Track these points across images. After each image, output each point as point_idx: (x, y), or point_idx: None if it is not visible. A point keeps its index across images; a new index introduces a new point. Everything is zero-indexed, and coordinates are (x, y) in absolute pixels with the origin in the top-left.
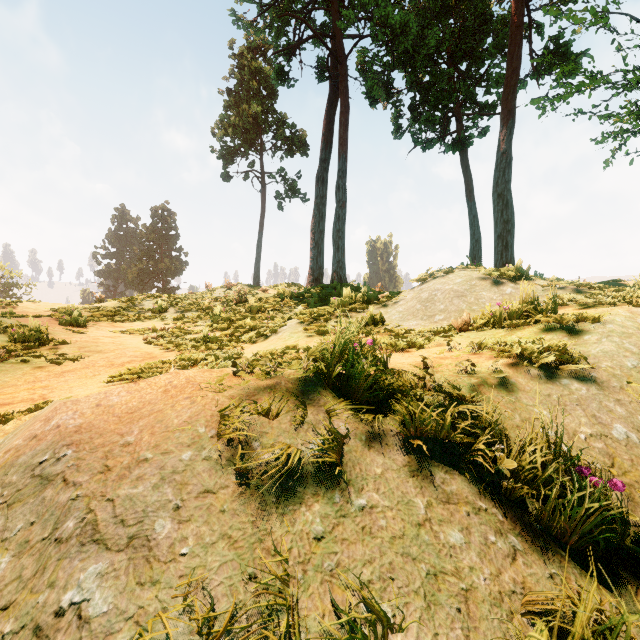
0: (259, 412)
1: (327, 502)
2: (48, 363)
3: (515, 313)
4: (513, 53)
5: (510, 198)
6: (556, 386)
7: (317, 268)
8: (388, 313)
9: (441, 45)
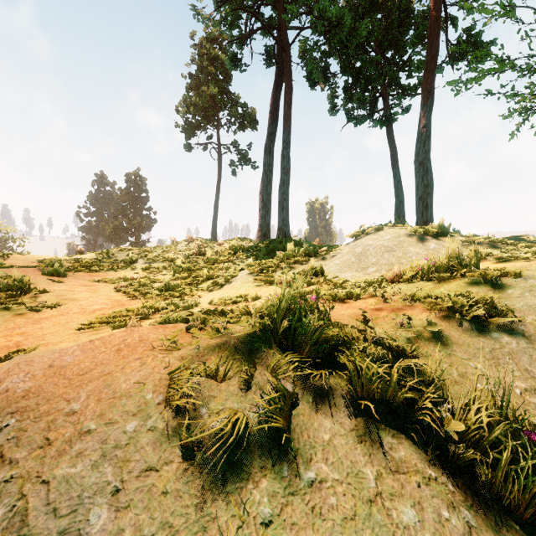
0: (208, 374)
1: (275, 477)
2: (28, 310)
3: (442, 268)
4: (432, 42)
5: (429, 166)
6: (487, 339)
7: (265, 225)
8: (327, 265)
9: (370, 36)
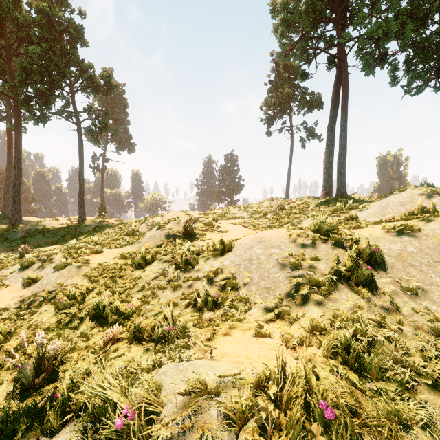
0: (297, 235)
1: (311, 249)
2: (219, 233)
3: (411, 213)
4: None
5: None
6: (398, 238)
7: (327, 186)
8: (361, 214)
9: (429, 15)
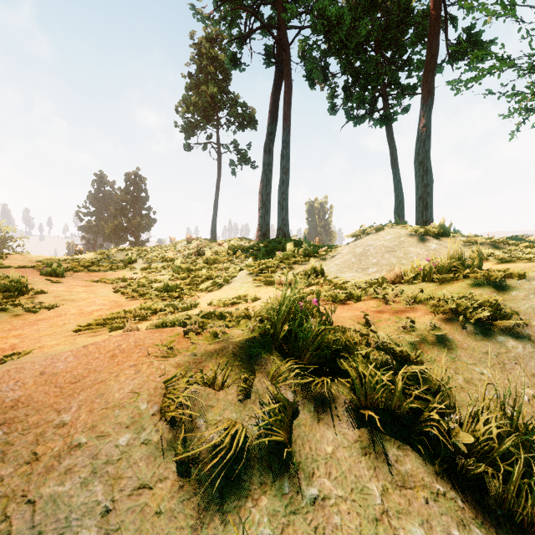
0: (205, 382)
1: (275, 494)
2: (25, 311)
3: (444, 269)
4: (432, 41)
5: (429, 165)
6: (493, 343)
7: (264, 225)
8: (327, 265)
9: (370, 35)
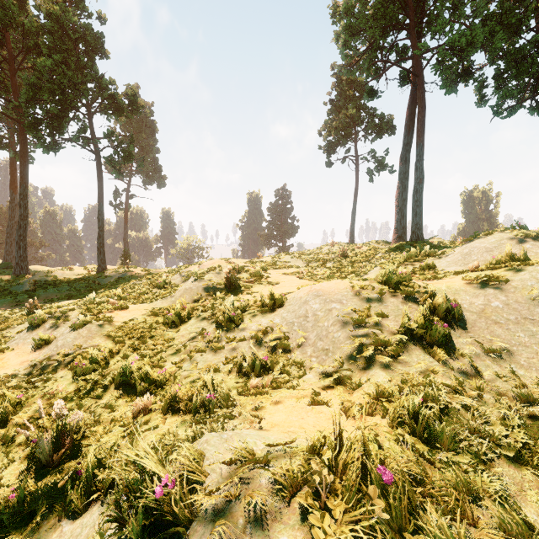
0: (361, 288)
1: (377, 303)
2: (268, 285)
3: (497, 262)
4: None
5: None
6: (481, 290)
7: (400, 228)
8: (440, 262)
9: (523, 21)
